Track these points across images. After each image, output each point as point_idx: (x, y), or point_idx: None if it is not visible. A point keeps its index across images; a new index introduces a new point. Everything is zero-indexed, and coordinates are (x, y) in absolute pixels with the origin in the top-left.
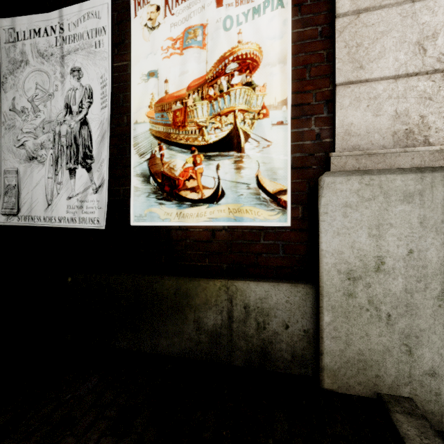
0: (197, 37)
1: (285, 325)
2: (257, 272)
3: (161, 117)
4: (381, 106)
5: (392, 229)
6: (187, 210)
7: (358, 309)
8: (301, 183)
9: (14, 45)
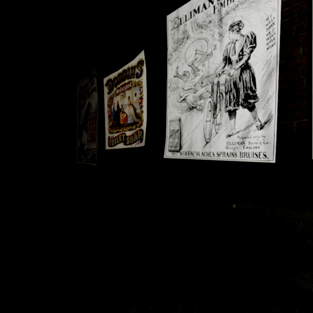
0: None
1: None
2: None
3: None
4: None
5: None
6: None
7: None
8: None
9: (178, 29)
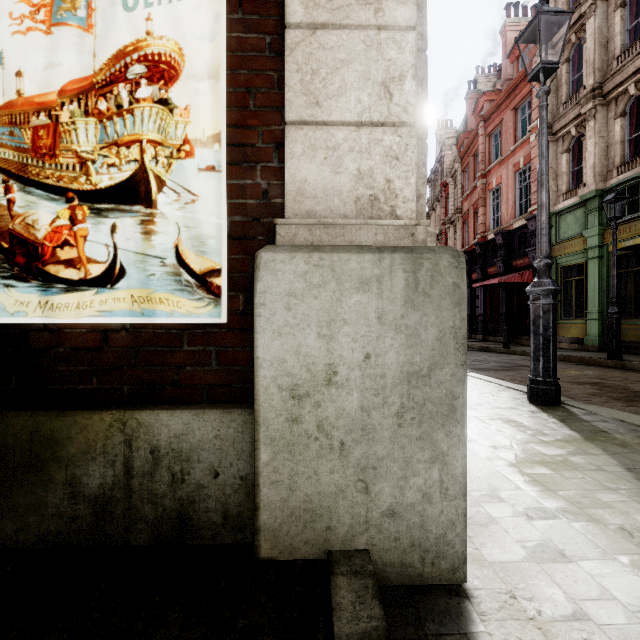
0: (77, 11)
1: (214, 473)
2: (177, 395)
3: (10, 135)
4: (341, 161)
5: (346, 327)
6: (60, 298)
7: (305, 439)
8: (243, 260)
9: None
